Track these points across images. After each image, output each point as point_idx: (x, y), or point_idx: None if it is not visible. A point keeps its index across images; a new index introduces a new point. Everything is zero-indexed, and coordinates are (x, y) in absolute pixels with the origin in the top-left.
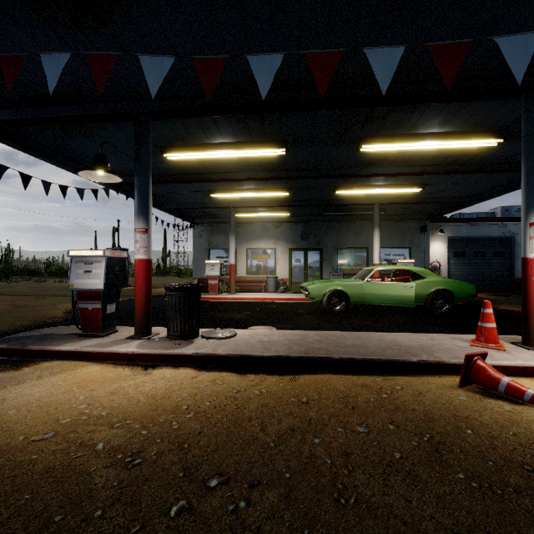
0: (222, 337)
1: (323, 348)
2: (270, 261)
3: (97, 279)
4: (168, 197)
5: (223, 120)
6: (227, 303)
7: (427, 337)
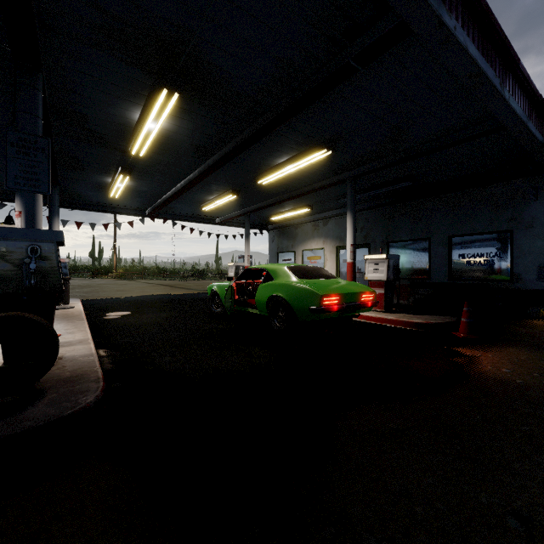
0: None
1: None
2: (320, 262)
3: None
4: (202, 215)
5: (79, 172)
6: None
7: (70, 328)
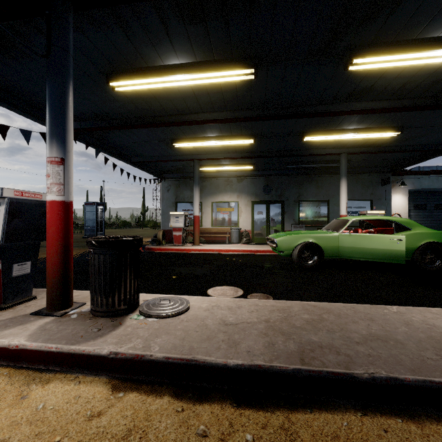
0: (166, 314)
1: (326, 344)
2: (234, 214)
3: None
4: (133, 149)
5: (173, 19)
6: (190, 255)
7: None
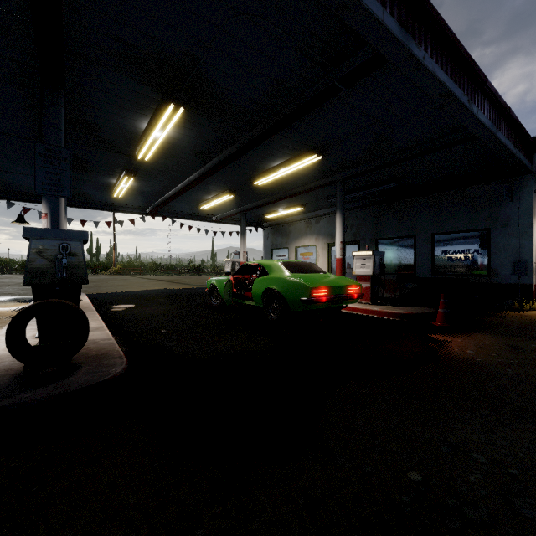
0: None
1: None
2: (313, 258)
3: None
4: (200, 213)
5: (86, 174)
6: None
7: None
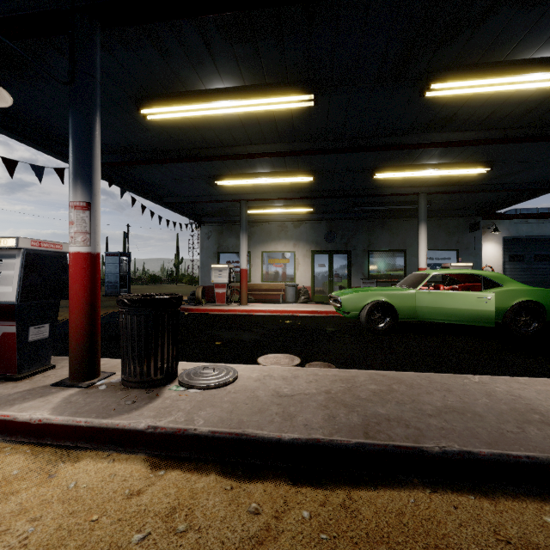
0: (211, 385)
1: (395, 417)
2: (289, 266)
3: (7, 285)
4: (166, 187)
5: (218, 37)
6: (236, 316)
7: None
